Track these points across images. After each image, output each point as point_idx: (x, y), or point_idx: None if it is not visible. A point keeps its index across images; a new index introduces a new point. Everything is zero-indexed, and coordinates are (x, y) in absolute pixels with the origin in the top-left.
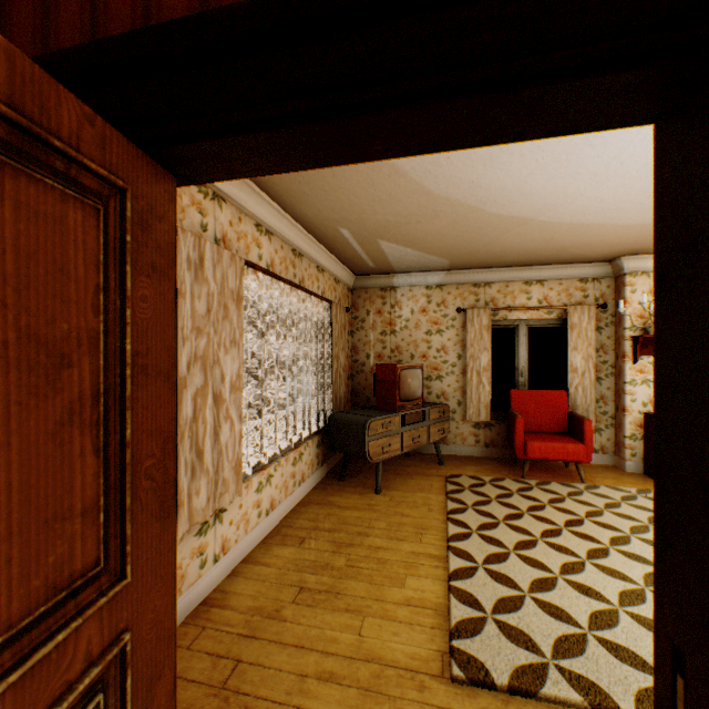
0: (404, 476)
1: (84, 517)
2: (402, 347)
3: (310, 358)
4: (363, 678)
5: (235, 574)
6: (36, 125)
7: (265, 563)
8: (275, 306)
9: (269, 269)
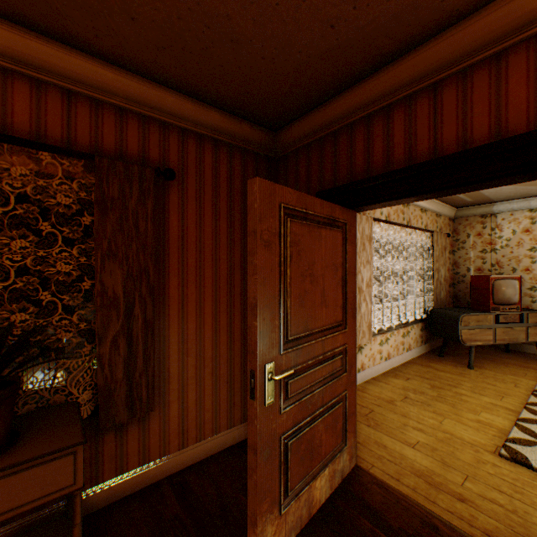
0: (498, 363)
1: (339, 308)
2: (502, 262)
3: (415, 270)
4: (439, 436)
5: (367, 382)
6: (333, 217)
7: (384, 382)
8: (390, 239)
9: (386, 219)
